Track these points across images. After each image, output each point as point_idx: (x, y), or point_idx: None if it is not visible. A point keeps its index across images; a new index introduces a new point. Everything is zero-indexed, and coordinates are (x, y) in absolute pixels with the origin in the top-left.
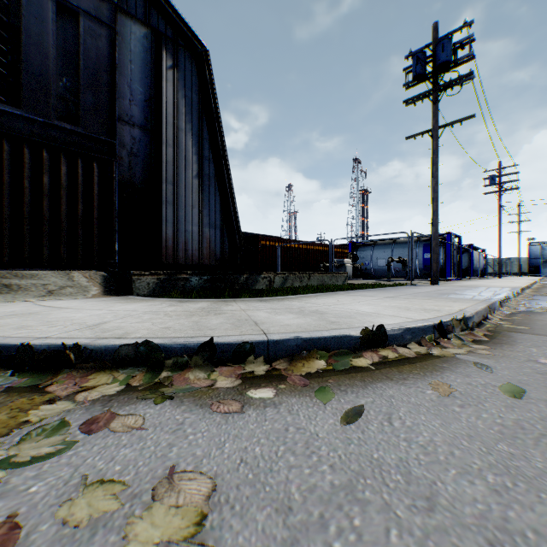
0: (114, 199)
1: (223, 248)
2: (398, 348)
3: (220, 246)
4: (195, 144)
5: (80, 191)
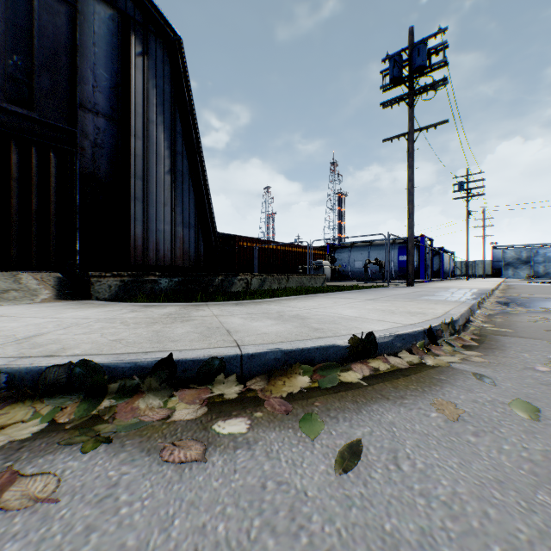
0: (75, 194)
1: (198, 248)
2: (389, 357)
3: (194, 246)
4: (167, 137)
5: (35, 183)
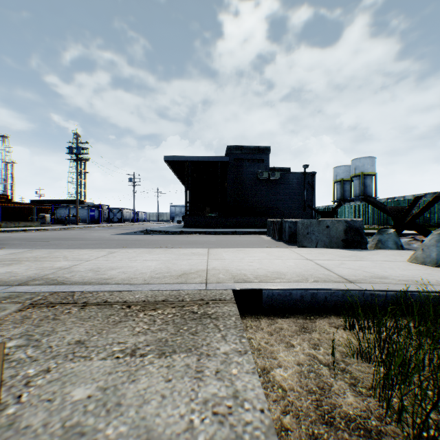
0: None
1: None
2: (29, 231)
3: None
4: None
5: None
